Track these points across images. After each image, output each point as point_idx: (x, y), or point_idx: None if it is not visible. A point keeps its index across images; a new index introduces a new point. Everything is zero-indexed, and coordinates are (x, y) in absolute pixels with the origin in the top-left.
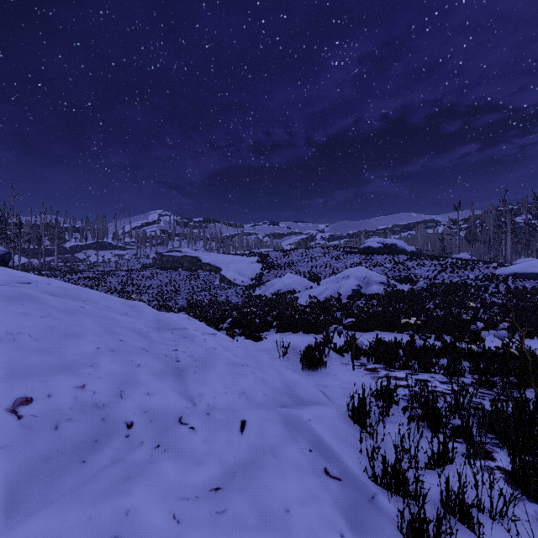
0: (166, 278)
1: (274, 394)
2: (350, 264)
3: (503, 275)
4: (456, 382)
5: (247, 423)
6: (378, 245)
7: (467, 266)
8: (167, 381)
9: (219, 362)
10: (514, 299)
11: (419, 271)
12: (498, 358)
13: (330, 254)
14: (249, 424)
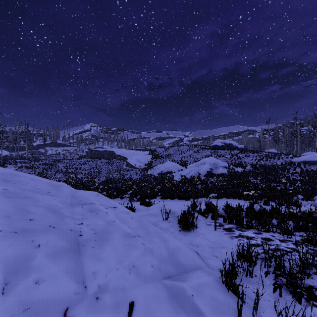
0: (93, 164)
1: (160, 264)
2: (204, 155)
3: (297, 162)
4: (291, 240)
5: (135, 305)
6: (221, 144)
7: (275, 157)
8: (64, 260)
9: (116, 234)
10: (307, 177)
11: (246, 160)
12: (313, 220)
13: (193, 149)
14: (137, 307)
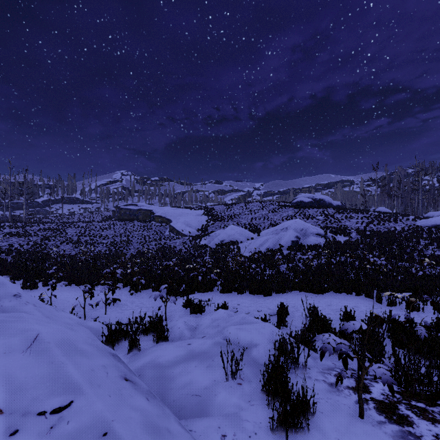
0: (121, 229)
1: None
2: (285, 216)
3: (425, 226)
4: None
5: None
6: (309, 199)
7: (390, 219)
8: None
9: None
10: None
11: (348, 223)
12: None
13: (267, 207)
14: None
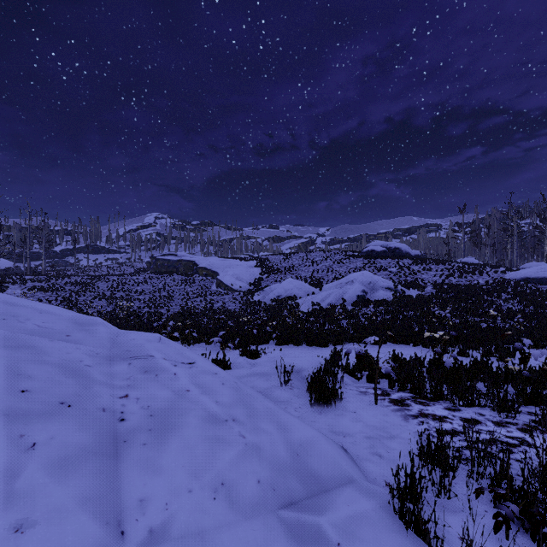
0: (159, 283)
1: (275, 477)
2: (353, 268)
3: (514, 280)
4: (514, 421)
5: None
6: (382, 248)
7: (475, 271)
8: (82, 476)
9: (190, 417)
10: (531, 306)
11: (425, 276)
12: None
13: (332, 258)
14: None
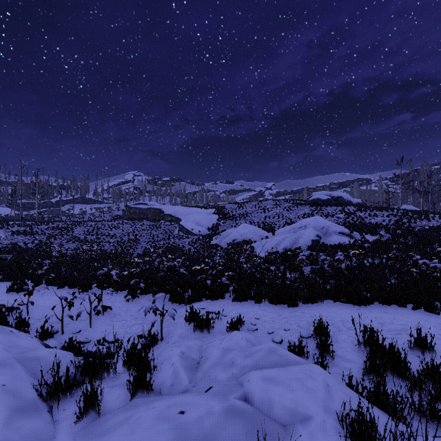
0: (130, 228)
1: None
2: (301, 214)
3: None
4: None
5: None
6: (327, 197)
7: (421, 216)
8: None
9: None
10: None
11: (374, 221)
12: None
13: (282, 205)
14: None
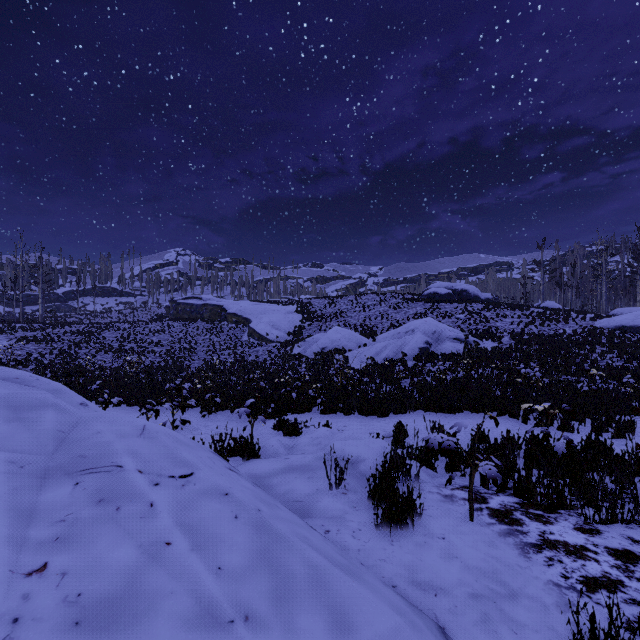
0: (180, 332)
1: None
2: (412, 314)
3: (607, 328)
4: None
5: None
6: (446, 290)
7: (559, 318)
8: None
9: (159, 620)
10: (634, 361)
11: (500, 324)
12: None
13: (387, 302)
14: None
